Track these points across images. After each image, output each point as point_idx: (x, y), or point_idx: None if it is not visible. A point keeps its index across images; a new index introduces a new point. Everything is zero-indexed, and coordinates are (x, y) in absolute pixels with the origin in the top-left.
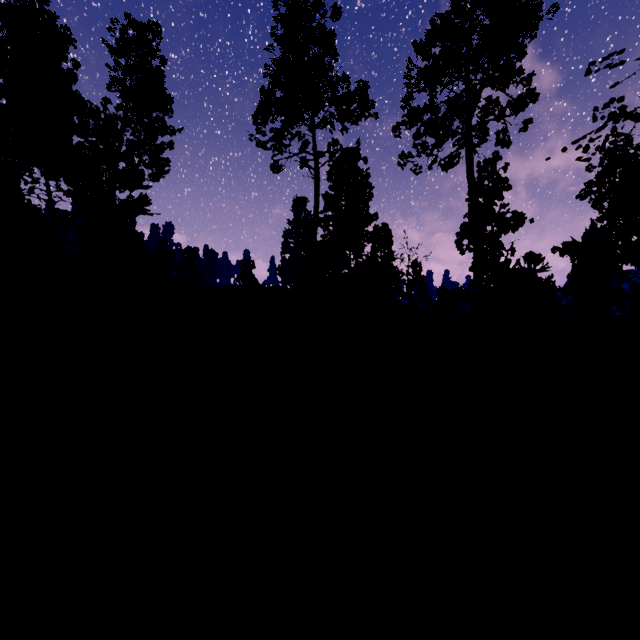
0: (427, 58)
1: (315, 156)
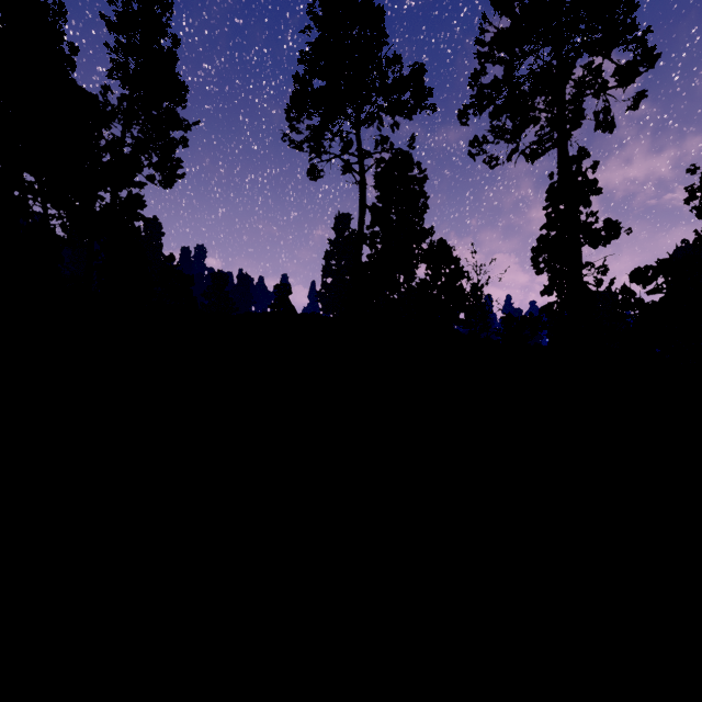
0: (508, 11)
1: (360, 158)
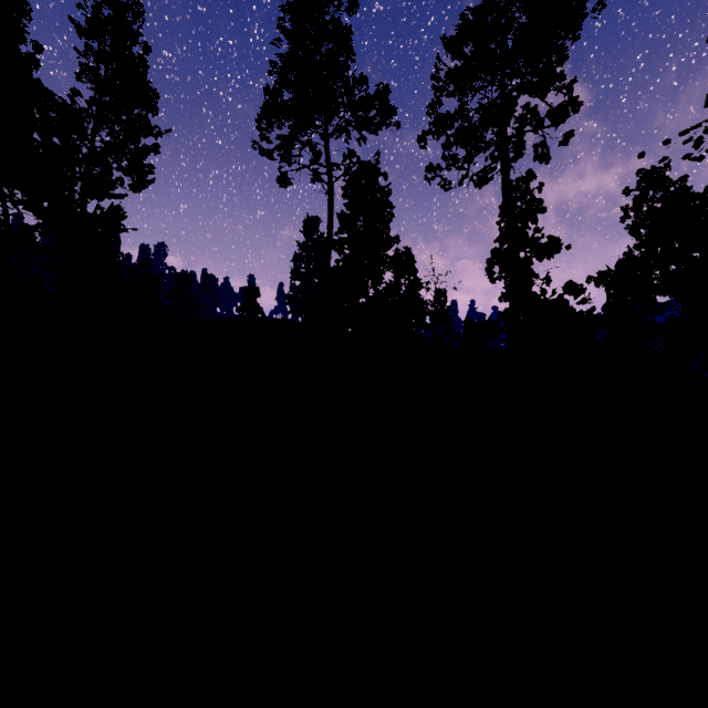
0: (458, 56)
1: (329, 169)
